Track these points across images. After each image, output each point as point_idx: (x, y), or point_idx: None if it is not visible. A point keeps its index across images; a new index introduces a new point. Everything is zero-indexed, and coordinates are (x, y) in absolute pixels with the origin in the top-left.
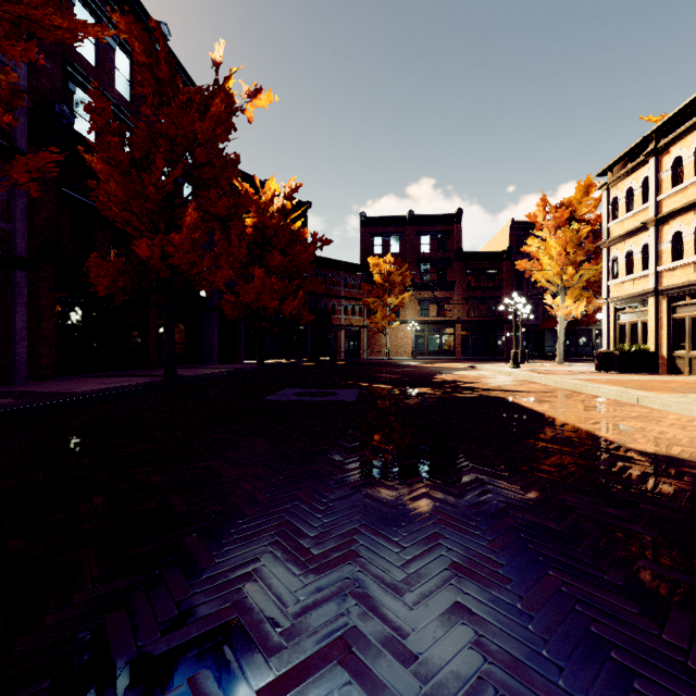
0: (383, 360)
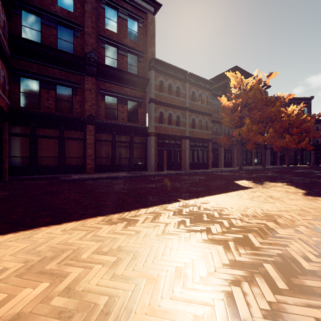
0: None
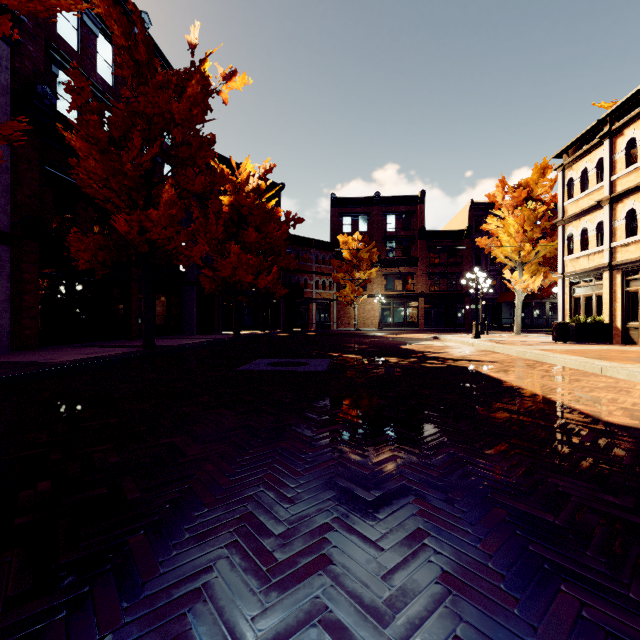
0: (351, 331)
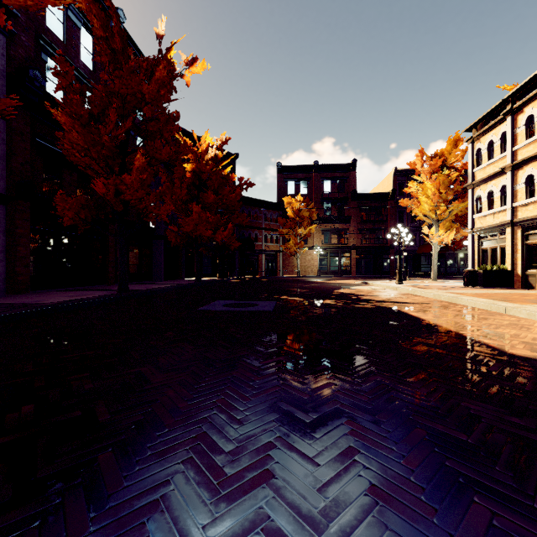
0: (295, 278)
